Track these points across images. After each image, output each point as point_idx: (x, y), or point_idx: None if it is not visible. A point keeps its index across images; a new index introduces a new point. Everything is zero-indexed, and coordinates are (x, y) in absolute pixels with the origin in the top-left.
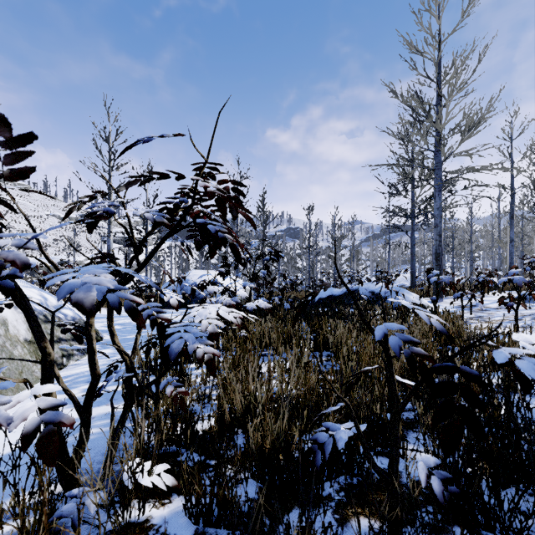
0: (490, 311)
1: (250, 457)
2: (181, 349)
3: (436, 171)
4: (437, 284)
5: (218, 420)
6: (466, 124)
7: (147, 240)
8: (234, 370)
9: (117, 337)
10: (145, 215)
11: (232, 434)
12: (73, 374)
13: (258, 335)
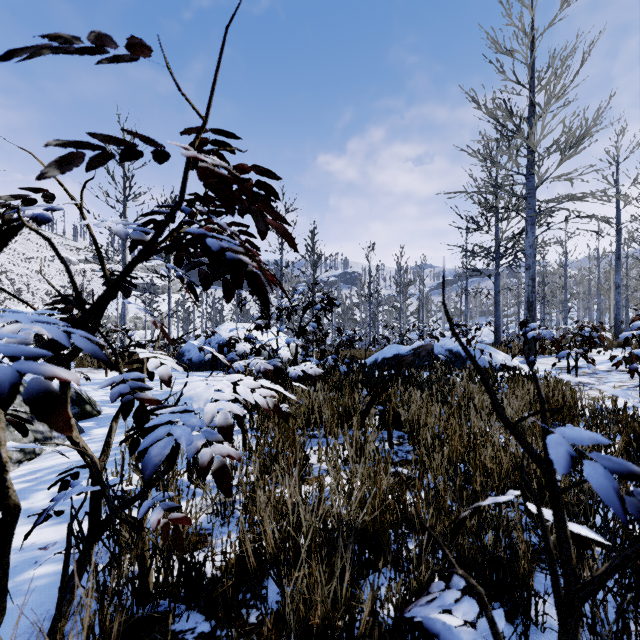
0: (599, 374)
1: (287, 628)
2: (173, 452)
3: (529, 200)
4: (536, 341)
5: (239, 556)
6: (567, 140)
7: (170, 286)
8: (271, 463)
9: (75, 428)
10: (112, 228)
11: (259, 588)
12: (46, 468)
13: (306, 409)
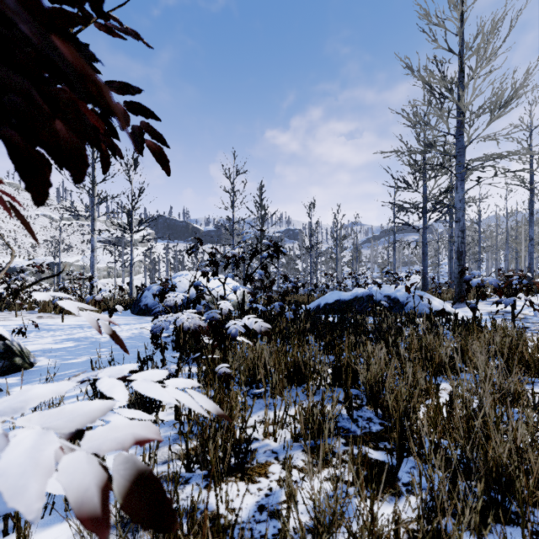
0: (532, 319)
1: None
2: None
3: (458, 158)
4: (479, 288)
5: None
6: (497, 101)
7: (132, 238)
8: (202, 448)
9: None
10: None
11: None
12: None
13: (250, 365)
